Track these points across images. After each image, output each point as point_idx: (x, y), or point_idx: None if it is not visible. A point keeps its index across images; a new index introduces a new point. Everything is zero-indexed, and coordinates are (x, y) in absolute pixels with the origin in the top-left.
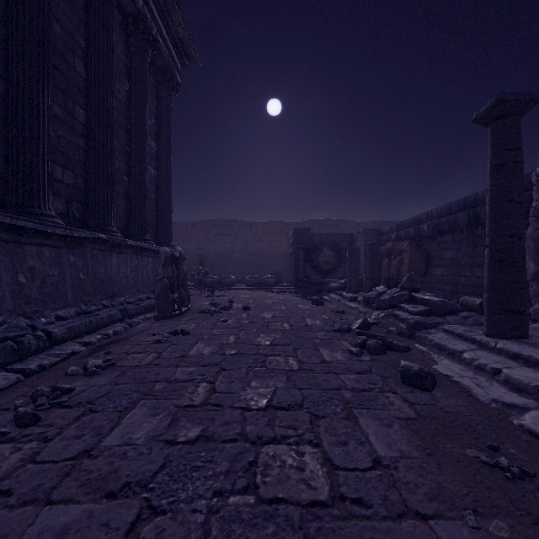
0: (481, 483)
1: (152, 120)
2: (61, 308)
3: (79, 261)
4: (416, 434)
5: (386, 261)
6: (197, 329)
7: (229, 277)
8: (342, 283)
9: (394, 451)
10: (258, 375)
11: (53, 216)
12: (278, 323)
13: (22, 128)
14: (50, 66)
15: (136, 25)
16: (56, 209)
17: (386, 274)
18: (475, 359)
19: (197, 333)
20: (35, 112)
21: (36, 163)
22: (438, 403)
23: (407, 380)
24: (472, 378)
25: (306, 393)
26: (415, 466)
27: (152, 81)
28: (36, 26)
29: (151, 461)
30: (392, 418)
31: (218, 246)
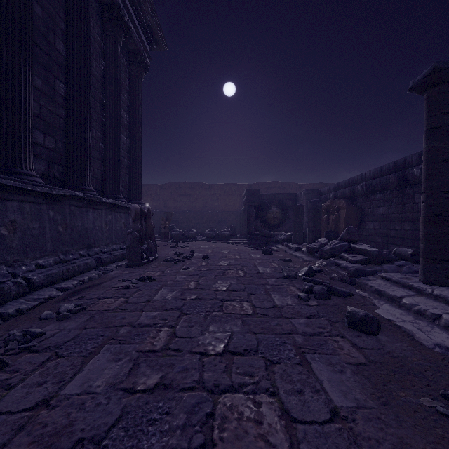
0: (443, 438)
1: (124, 95)
2: (41, 257)
3: (58, 216)
4: (369, 381)
5: (325, 217)
6: (162, 276)
7: (191, 230)
8: (288, 235)
9: (350, 401)
10: (215, 319)
11: (33, 176)
12: (233, 271)
13: (5, 97)
14: (32, 42)
15: (110, 12)
16: (38, 170)
17: (325, 228)
18: (414, 304)
19: (162, 280)
20: (17, 82)
21: (18, 128)
22: (385, 348)
23: (353, 324)
24: (413, 323)
25: (261, 338)
26: (373, 418)
27: (124, 62)
28: (18, 6)
29: (107, 413)
30: (344, 364)
31: (182, 204)
